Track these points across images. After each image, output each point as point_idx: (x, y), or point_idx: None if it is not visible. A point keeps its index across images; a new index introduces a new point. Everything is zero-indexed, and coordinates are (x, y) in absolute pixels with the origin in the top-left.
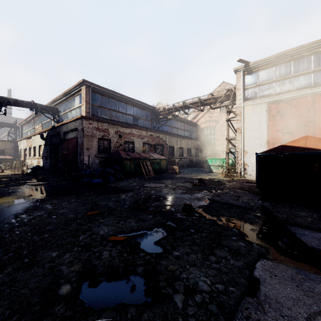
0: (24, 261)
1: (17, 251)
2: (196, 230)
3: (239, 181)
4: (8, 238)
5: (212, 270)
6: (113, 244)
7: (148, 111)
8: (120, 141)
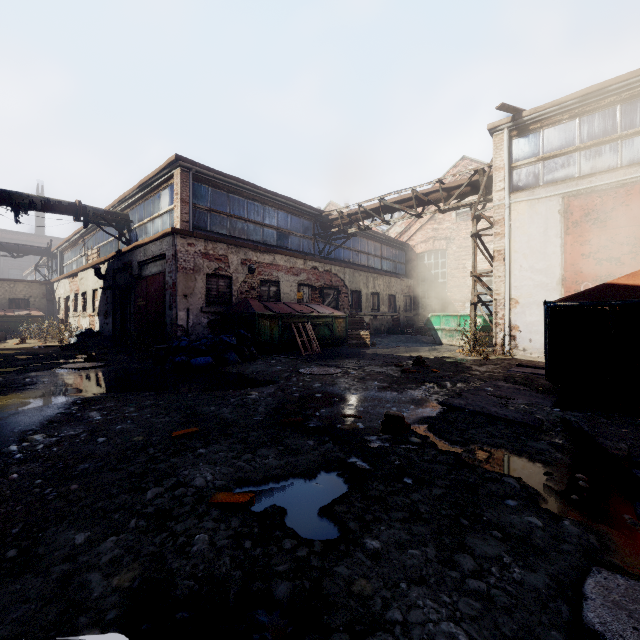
0: (7, 556)
1: None
2: (417, 479)
3: (502, 363)
4: None
5: (470, 599)
6: (221, 513)
7: (309, 219)
8: (250, 280)
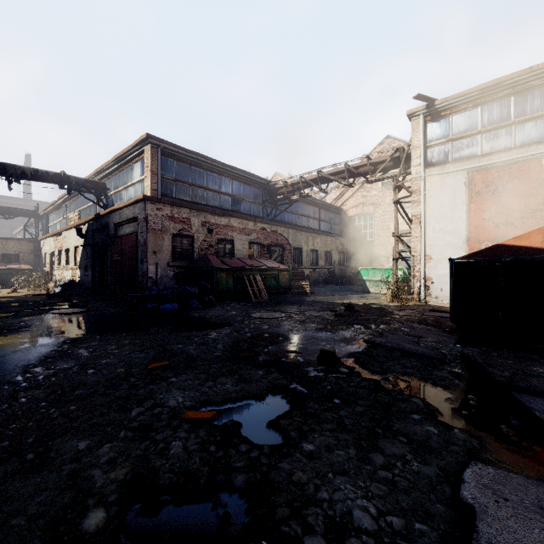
0: (27, 458)
1: (17, 436)
2: (344, 400)
3: (418, 308)
4: (5, 412)
5: (379, 484)
6: (191, 426)
7: (258, 188)
8: (209, 239)
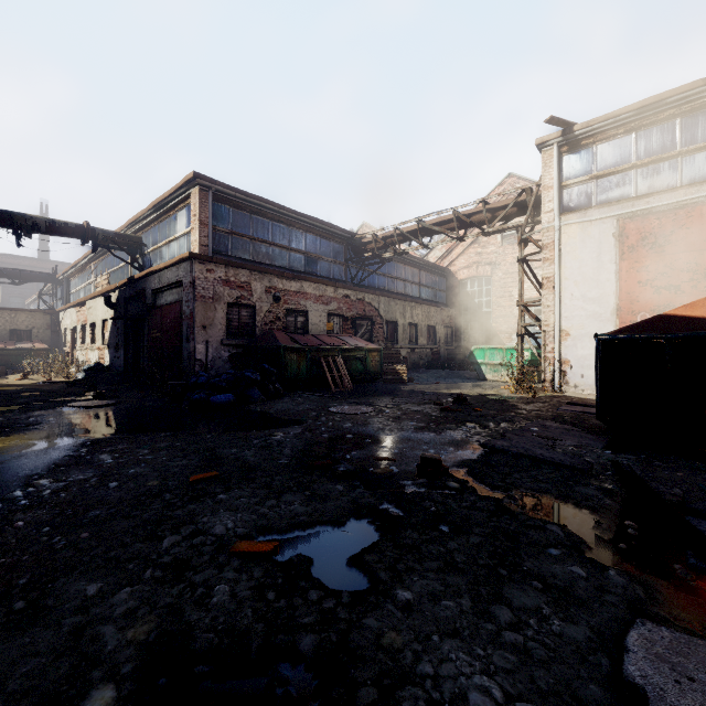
0: (15, 608)
1: (6, 575)
2: (454, 527)
3: (551, 400)
4: None
5: (505, 652)
6: (242, 563)
7: (340, 243)
8: (276, 310)
